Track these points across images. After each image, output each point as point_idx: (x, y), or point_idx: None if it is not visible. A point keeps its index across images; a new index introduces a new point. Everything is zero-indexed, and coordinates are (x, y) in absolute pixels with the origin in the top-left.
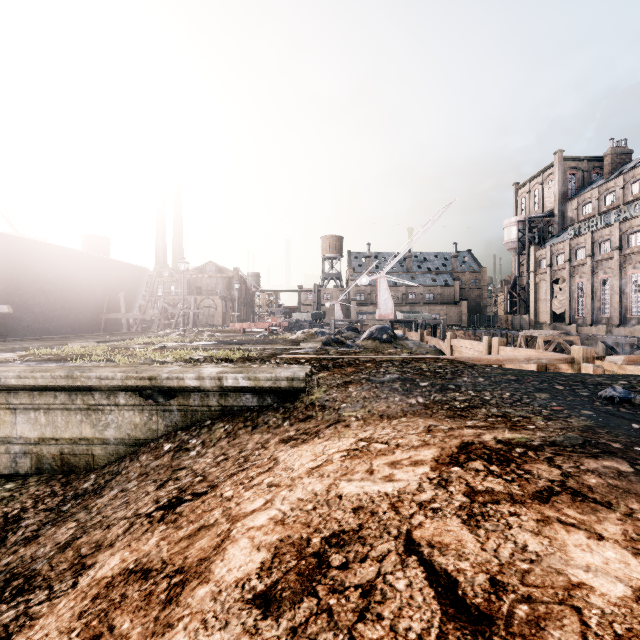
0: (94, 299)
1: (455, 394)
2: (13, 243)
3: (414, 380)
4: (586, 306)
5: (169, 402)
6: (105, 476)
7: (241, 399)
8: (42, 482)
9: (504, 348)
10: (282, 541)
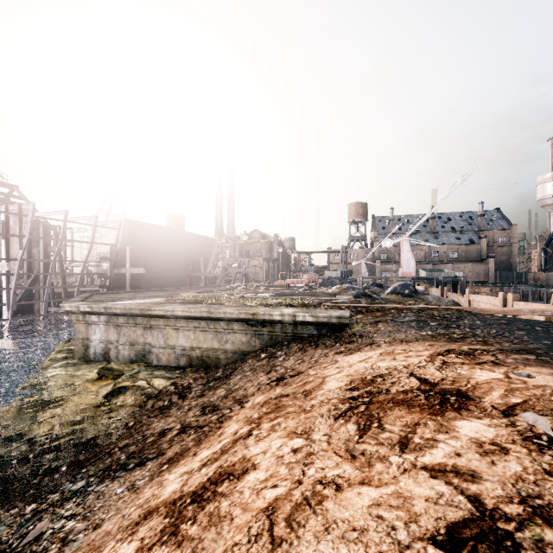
0: (184, 262)
1: (455, 330)
2: (142, 227)
3: (426, 321)
4: None
5: (262, 329)
6: (228, 370)
7: (306, 329)
8: (193, 371)
9: (517, 303)
10: (353, 379)
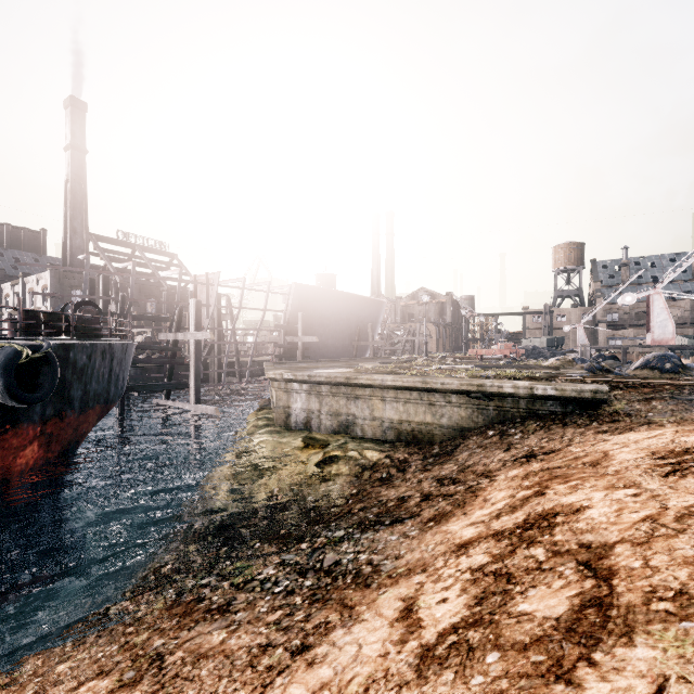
0: (350, 330)
1: None
2: (310, 291)
3: None
4: None
5: (487, 403)
6: (447, 447)
7: (546, 405)
8: (404, 446)
9: None
10: (653, 451)
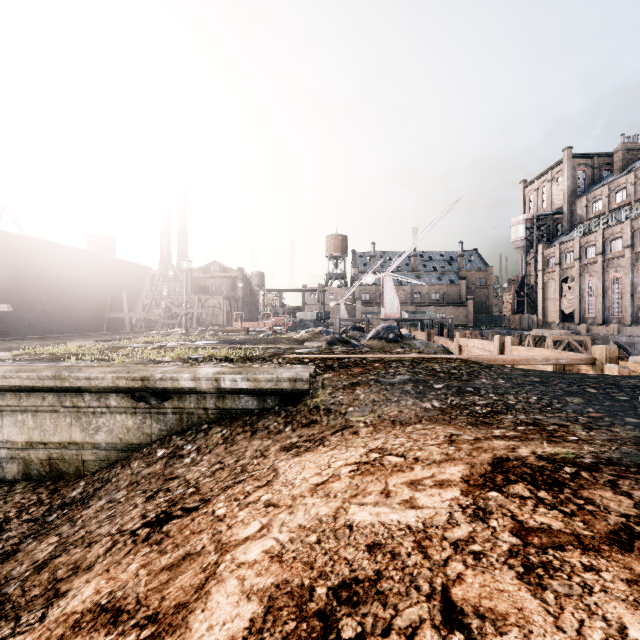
0: (97, 298)
1: (474, 397)
2: (14, 241)
3: (427, 382)
4: (596, 305)
5: (163, 404)
6: (94, 484)
7: (240, 401)
8: (29, 489)
9: (517, 348)
10: (278, 588)
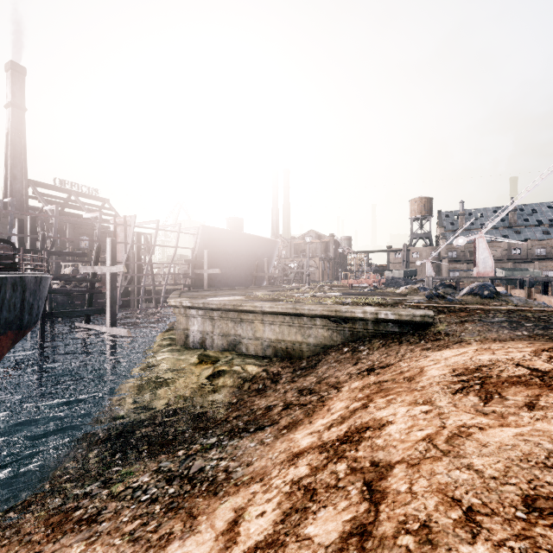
0: (250, 263)
1: None
2: (215, 232)
3: (519, 322)
4: None
5: (344, 325)
6: (312, 361)
7: (388, 327)
8: (279, 361)
9: None
10: (454, 368)
